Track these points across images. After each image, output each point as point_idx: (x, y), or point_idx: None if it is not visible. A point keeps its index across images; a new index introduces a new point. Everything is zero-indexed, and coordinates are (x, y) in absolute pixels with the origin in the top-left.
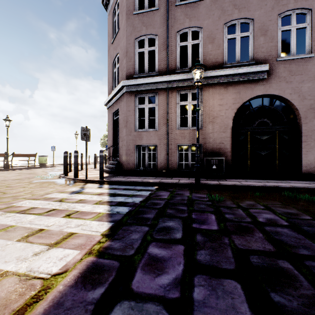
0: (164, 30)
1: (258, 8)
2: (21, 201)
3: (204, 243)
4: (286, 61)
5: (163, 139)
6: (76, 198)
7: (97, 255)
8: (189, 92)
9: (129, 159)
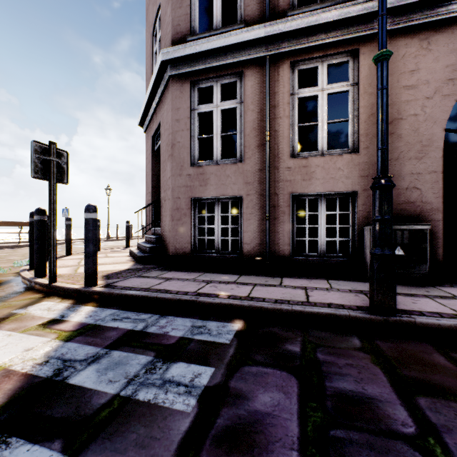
0: None
1: None
2: None
3: None
4: None
5: (255, 181)
6: None
7: None
8: (322, 64)
9: (178, 230)
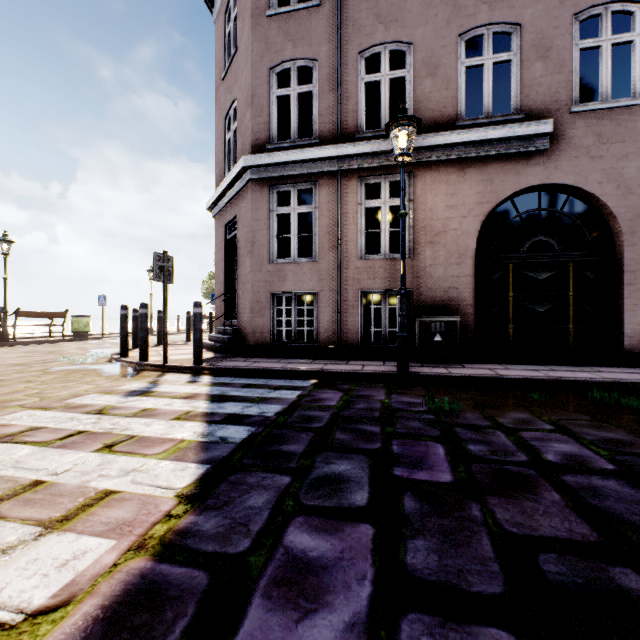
0: (332, 49)
1: (531, 1)
2: (13, 413)
3: (424, 520)
4: (590, 114)
5: (329, 279)
6: (135, 405)
7: (156, 552)
8: (385, 181)
9: (258, 321)
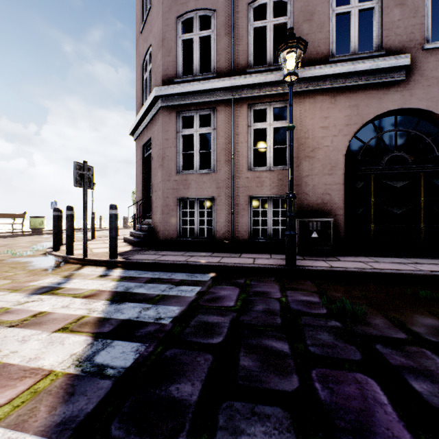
0: (227, 0)
1: None
2: None
3: None
4: None
5: (224, 186)
6: (31, 307)
7: None
8: (270, 107)
9: (167, 221)
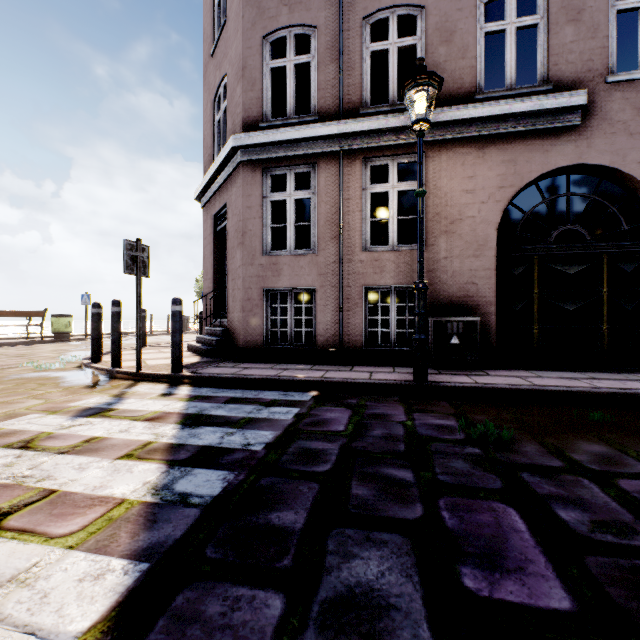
0: (333, 14)
1: None
2: None
3: None
4: (628, 84)
5: (329, 273)
6: (79, 432)
7: None
8: (393, 162)
9: (250, 321)
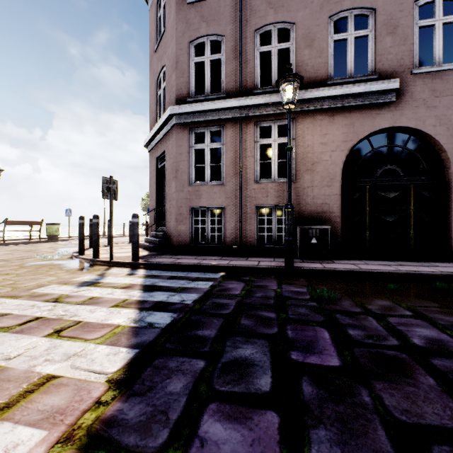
0: (235, 27)
1: None
2: None
3: (322, 406)
4: (426, 75)
5: (233, 197)
6: (84, 294)
7: (82, 445)
8: (274, 124)
9: (181, 228)
